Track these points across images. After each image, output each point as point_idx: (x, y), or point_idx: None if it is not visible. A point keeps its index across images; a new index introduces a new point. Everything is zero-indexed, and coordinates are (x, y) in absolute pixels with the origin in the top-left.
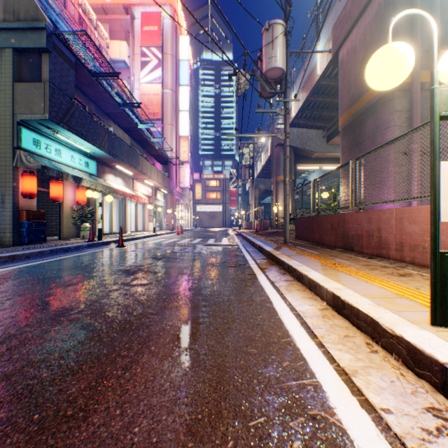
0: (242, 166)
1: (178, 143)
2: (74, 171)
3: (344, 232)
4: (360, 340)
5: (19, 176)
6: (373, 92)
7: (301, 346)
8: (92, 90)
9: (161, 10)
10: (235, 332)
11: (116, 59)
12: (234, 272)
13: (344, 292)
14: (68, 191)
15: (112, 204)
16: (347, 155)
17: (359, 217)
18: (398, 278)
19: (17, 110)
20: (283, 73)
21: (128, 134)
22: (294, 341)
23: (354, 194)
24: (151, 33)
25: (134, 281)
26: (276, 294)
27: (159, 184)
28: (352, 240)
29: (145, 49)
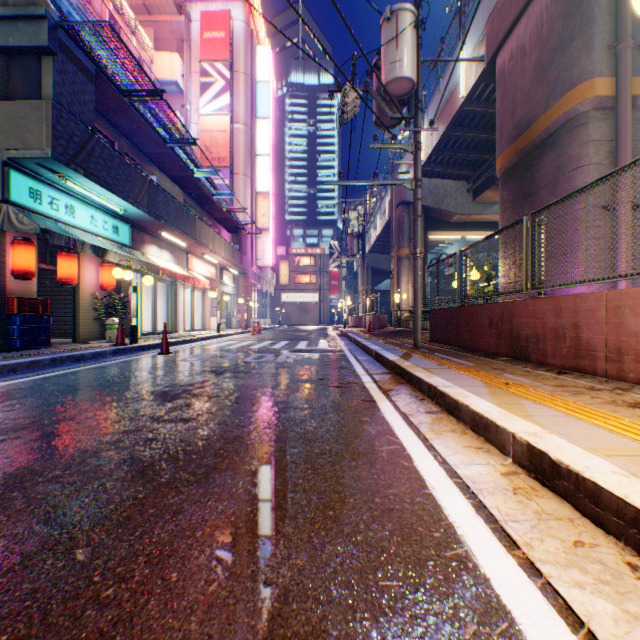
0: (348, 236)
1: (255, 203)
2: (95, 238)
3: (513, 330)
4: (612, 557)
5: (7, 245)
6: (554, 113)
7: (491, 573)
8: (124, 118)
9: (229, 8)
10: (348, 530)
11: (164, 80)
12: (340, 397)
13: (549, 442)
14: (87, 270)
15: (155, 289)
16: (510, 213)
17: (539, 306)
18: (632, 411)
19: (4, 143)
20: (413, 86)
21: (180, 186)
22: (473, 558)
23: (531, 270)
24: (215, 42)
25: (172, 412)
26: (416, 439)
27: (226, 261)
28: (527, 344)
29: (207, 65)
